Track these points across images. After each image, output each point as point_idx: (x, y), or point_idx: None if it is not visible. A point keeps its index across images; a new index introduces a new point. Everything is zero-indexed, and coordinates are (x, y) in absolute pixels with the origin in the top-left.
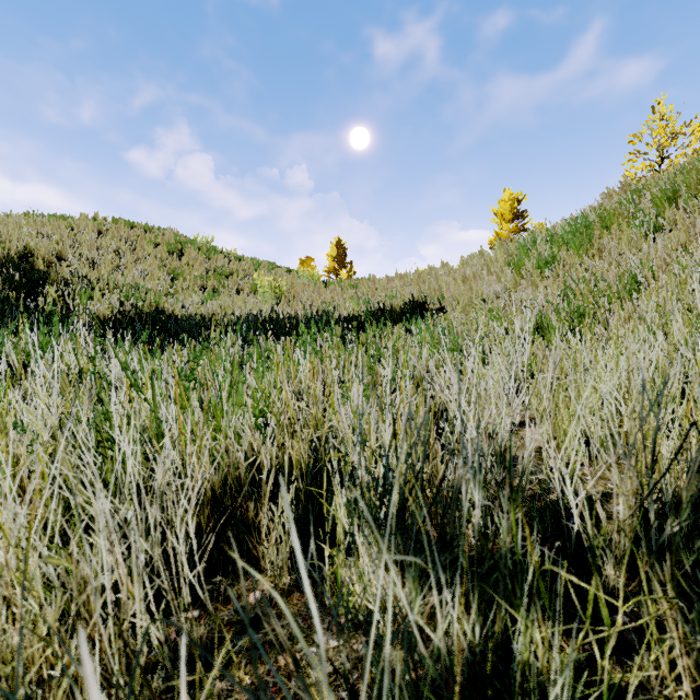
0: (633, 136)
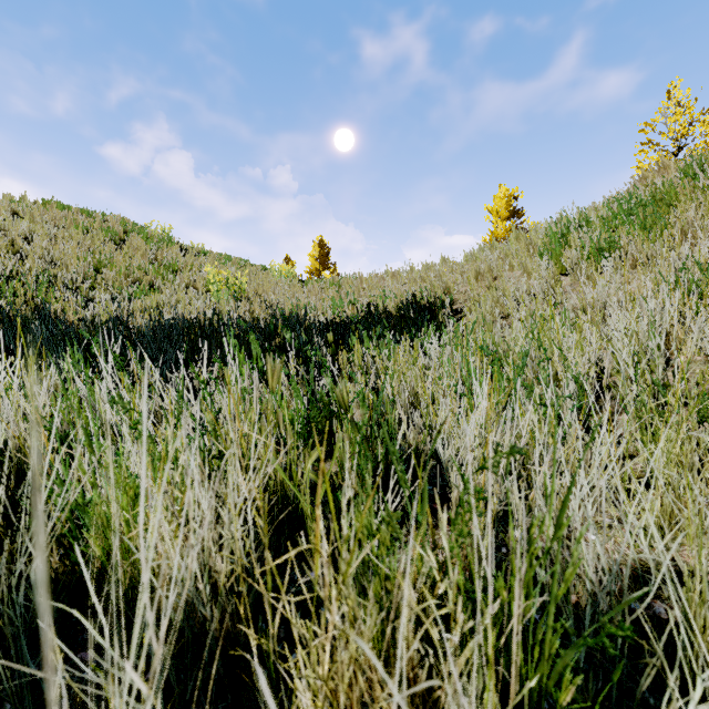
0: (645, 124)
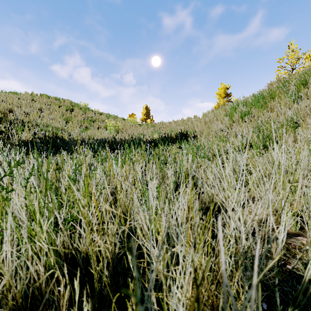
0: (279, 59)
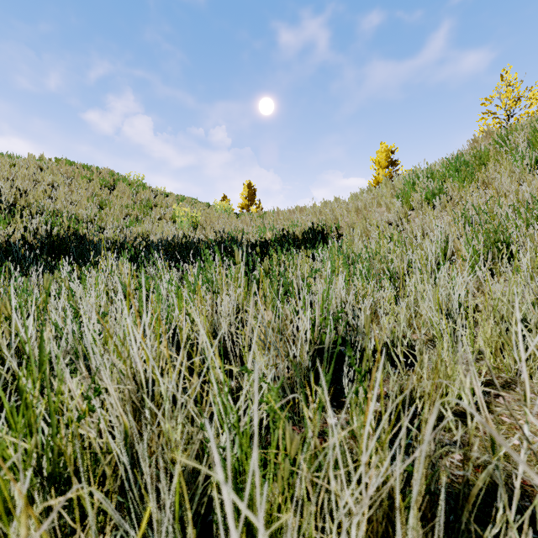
0: (485, 99)
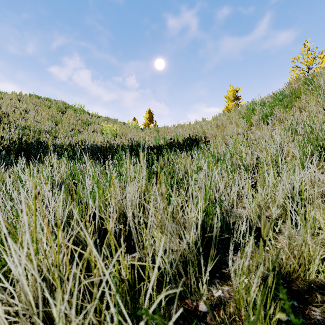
0: (294, 58)
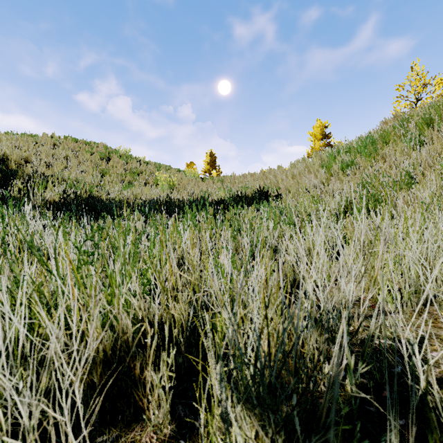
0: (399, 85)
